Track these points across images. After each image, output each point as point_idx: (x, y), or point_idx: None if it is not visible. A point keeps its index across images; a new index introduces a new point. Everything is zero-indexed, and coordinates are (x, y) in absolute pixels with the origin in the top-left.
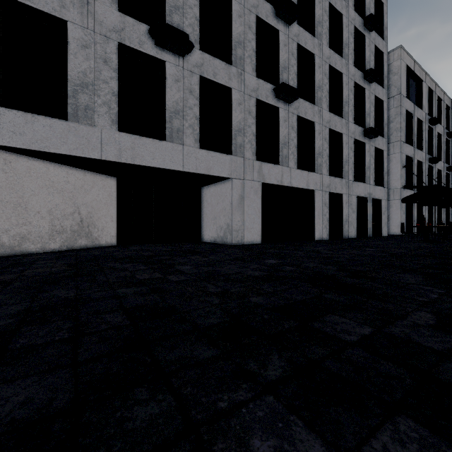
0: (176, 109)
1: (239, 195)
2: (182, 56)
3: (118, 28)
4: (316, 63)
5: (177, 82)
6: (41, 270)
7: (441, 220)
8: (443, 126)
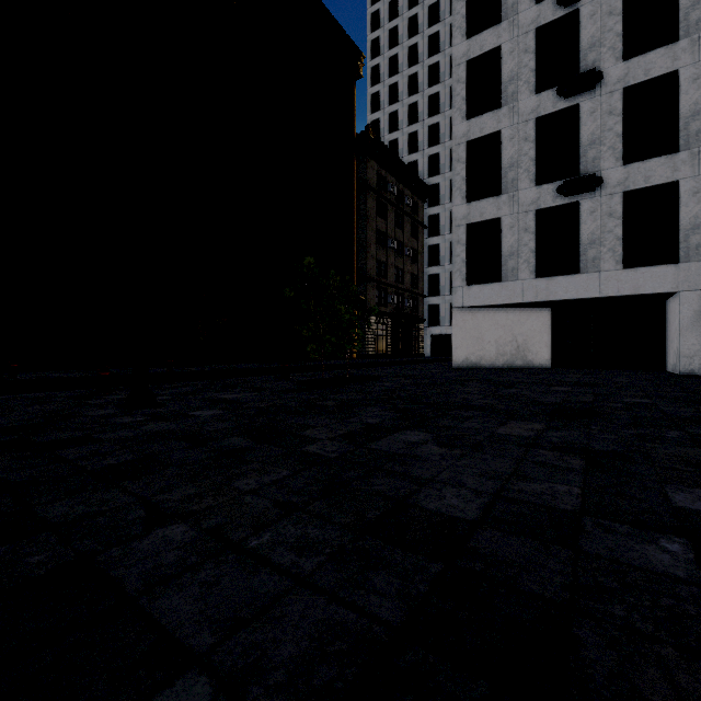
0: (591, 240)
1: (695, 311)
2: (593, 191)
3: (535, 200)
4: None
5: (592, 213)
6: (477, 372)
7: None
8: None
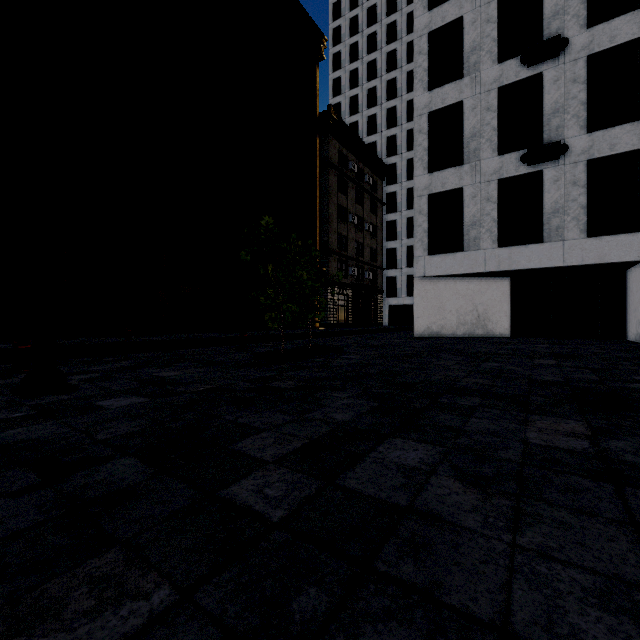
0: (554, 208)
1: None
2: (557, 159)
3: (497, 169)
4: None
5: (556, 182)
6: (441, 341)
7: None
8: None
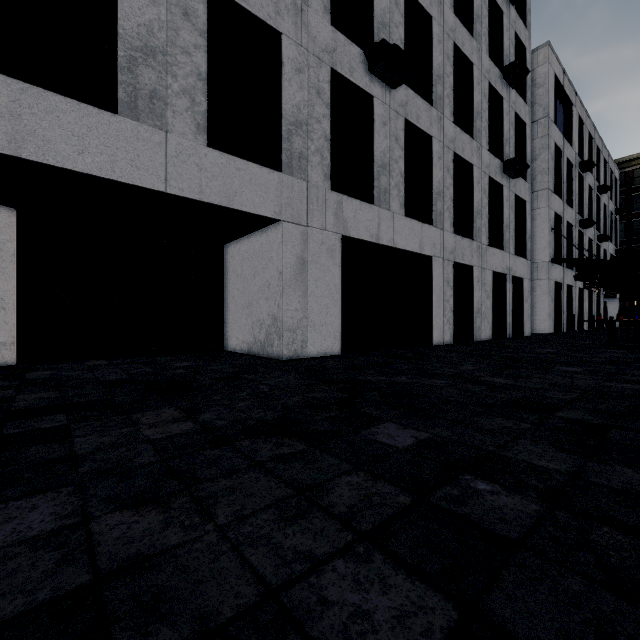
0: (146, 43)
1: (298, 256)
2: None
3: None
4: (434, 34)
5: None
6: None
7: (591, 312)
8: (594, 176)
